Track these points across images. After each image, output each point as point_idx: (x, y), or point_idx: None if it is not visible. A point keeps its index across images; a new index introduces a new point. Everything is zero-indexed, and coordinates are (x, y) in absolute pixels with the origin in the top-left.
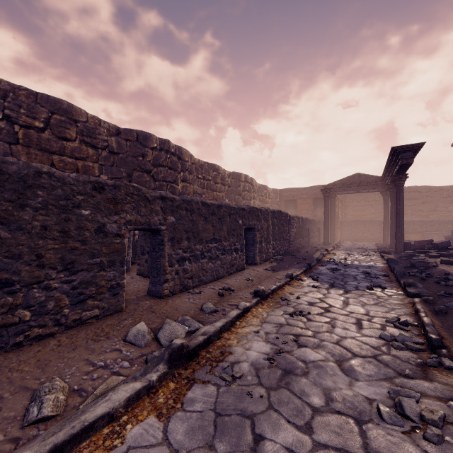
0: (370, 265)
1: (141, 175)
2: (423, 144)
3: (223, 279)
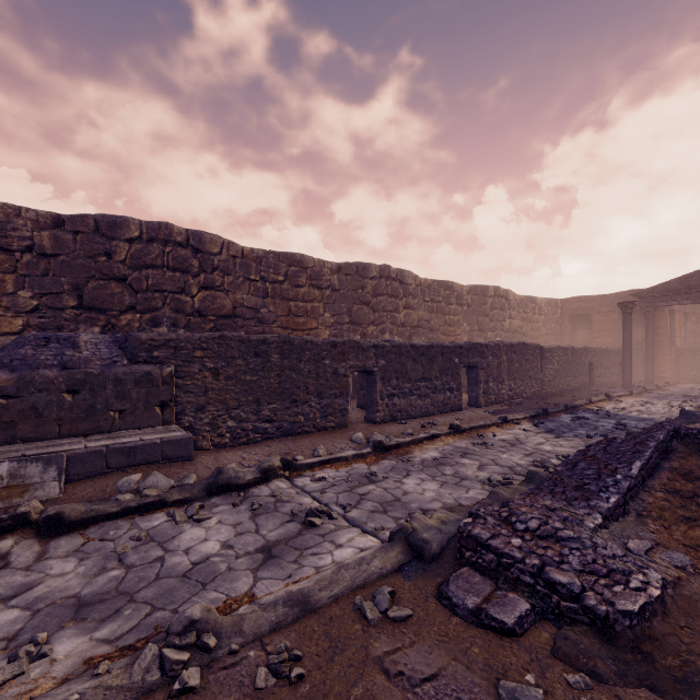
0: (650, 417)
1: (361, 309)
2: None
3: (432, 416)
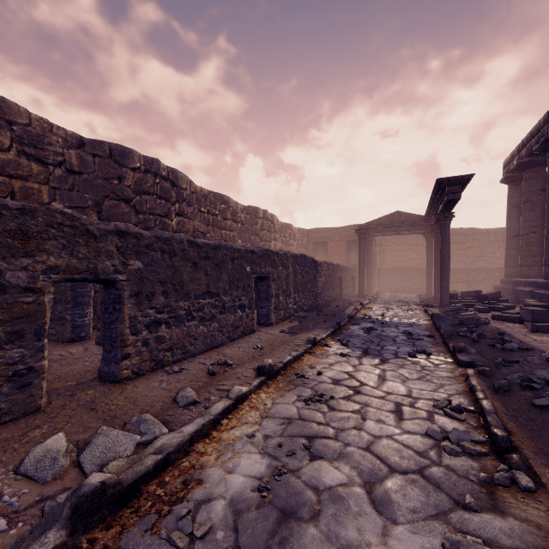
0: (412, 322)
1: (117, 205)
2: (472, 176)
3: (221, 347)
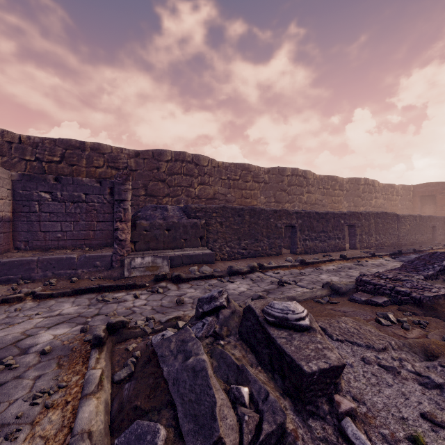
0: None
1: (281, 193)
2: None
3: (328, 252)
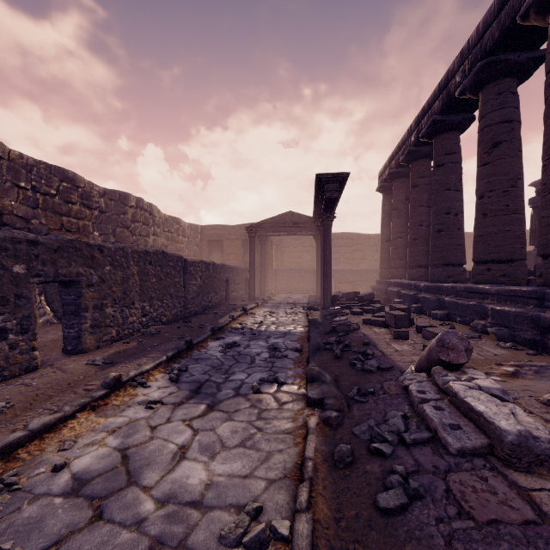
0: (288, 330)
1: None
2: (348, 175)
3: None
